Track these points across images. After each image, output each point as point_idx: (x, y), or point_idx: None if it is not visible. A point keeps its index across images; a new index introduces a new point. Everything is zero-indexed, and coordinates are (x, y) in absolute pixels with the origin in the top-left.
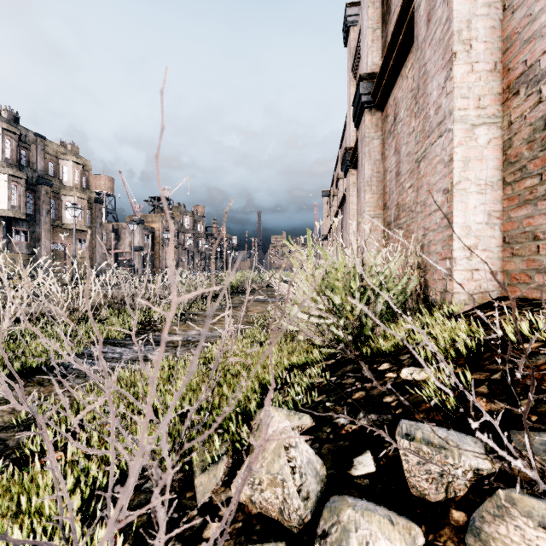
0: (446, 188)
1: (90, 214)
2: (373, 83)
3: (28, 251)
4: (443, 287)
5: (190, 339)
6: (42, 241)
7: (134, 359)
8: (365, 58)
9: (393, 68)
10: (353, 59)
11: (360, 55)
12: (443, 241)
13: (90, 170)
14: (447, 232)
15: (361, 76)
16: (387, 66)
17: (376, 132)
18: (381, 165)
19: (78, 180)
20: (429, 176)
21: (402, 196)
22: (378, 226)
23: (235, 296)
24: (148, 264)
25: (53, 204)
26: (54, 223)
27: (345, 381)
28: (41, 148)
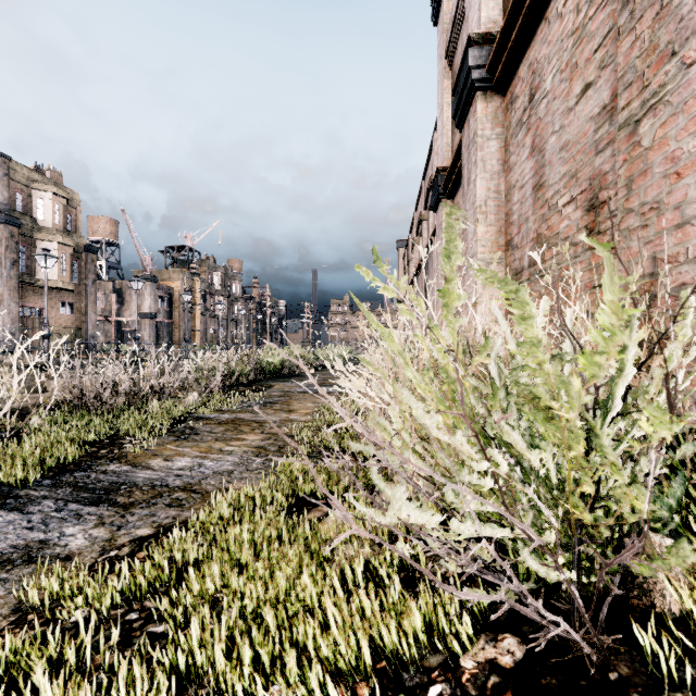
0: None
1: (78, 267)
2: (489, 49)
3: None
4: None
5: (168, 483)
6: (4, 303)
7: (6, 556)
8: (475, 14)
9: (533, 8)
10: (449, 37)
11: (460, 29)
12: None
13: (78, 206)
14: None
15: (470, 38)
16: (521, 8)
17: (494, 129)
18: (502, 180)
19: (59, 219)
20: (678, 139)
21: (548, 222)
22: None
23: (276, 383)
24: (164, 337)
25: (22, 252)
26: (23, 279)
27: None
28: (3, 171)
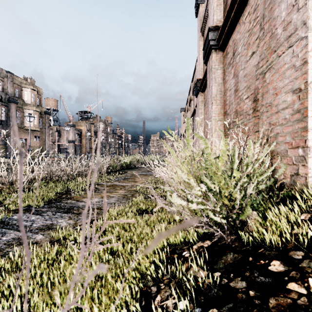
0: (298, 88)
1: (41, 121)
2: (217, 32)
3: (2, 143)
4: (293, 171)
5: (91, 207)
6: (11, 136)
7: (41, 228)
8: (212, 17)
9: (233, 18)
10: (202, 23)
11: (206, 20)
12: (293, 133)
13: (41, 94)
14: (299, 125)
15: (209, 28)
16: (229, 18)
17: (219, 65)
18: (223, 86)
19: (34, 100)
20: (276, 82)
21: (240, 105)
22: (220, 126)
23: (128, 171)
24: (78, 151)
25: (18, 114)
26: (19, 126)
27: (233, 284)
28: (10, 80)
